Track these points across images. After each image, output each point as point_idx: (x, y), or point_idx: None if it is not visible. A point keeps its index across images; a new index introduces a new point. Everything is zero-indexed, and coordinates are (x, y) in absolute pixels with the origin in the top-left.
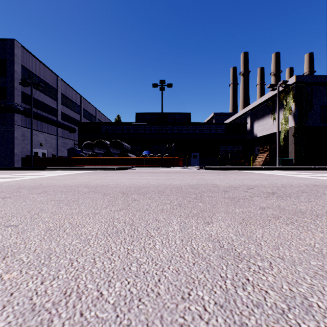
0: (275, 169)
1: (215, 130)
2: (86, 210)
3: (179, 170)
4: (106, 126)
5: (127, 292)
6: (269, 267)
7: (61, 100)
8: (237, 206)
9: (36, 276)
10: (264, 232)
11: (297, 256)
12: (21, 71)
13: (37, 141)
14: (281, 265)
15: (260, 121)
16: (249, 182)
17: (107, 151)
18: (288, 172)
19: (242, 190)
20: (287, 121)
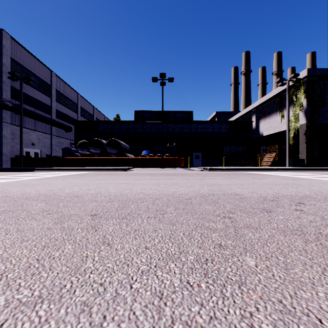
0: (288, 171)
1: (218, 128)
2: None
3: (181, 171)
4: (103, 125)
5: None
6: None
7: (55, 97)
8: None
9: None
10: None
11: None
12: (11, 64)
13: (28, 140)
14: None
15: (267, 119)
16: (280, 189)
17: (103, 151)
18: (307, 174)
19: (293, 208)
20: (298, 119)
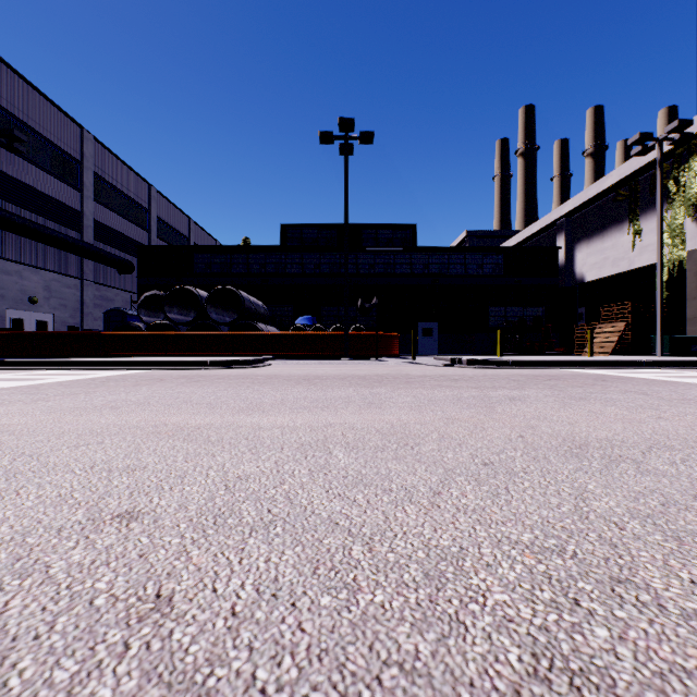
0: (683, 367)
1: (478, 265)
2: None
3: (396, 369)
4: (206, 257)
5: None
6: None
7: (92, 191)
8: None
9: None
10: None
11: None
12: None
13: (19, 291)
14: None
15: (595, 242)
16: None
17: (202, 316)
18: None
19: None
20: (681, 237)
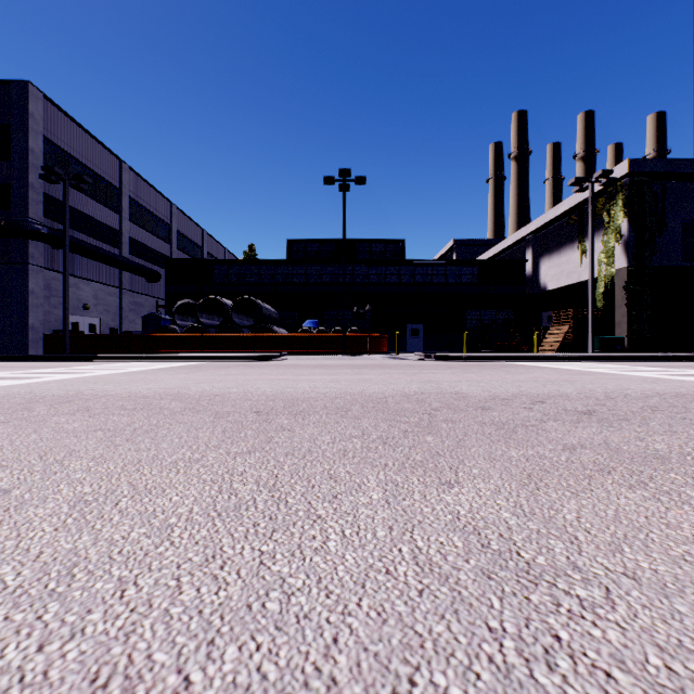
0: (587, 360)
1: (457, 275)
2: (171, 453)
3: (381, 361)
4: (224, 269)
5: (253, 676)
6: (606, 602)
7: (128, 213)
8: (513, 444)
9: (28, 627)
10: (581, 508)
11: (669, 570)
12: (44, 149)
13: (77, 300)
14: (635, 598)
15: (554, 257)
16: (533, 387)
17: (227, 321)
18: (615, 366)
19: (521, 407)
20: (612, 258)
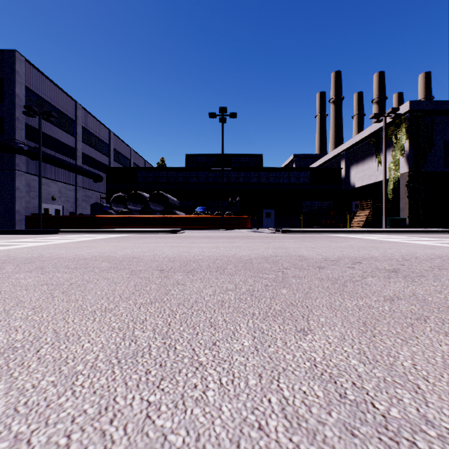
0: (382, 233)
1: (296, 177)
2: (92, 304)
3: (247, 234)
4: (144, 173)
5: None
6: None
7: (81, 137)
8: (346, 295)
9: None
10: (414, 355)
11: None
12: (25, 95)
13: (47, 194)
14: None
15: (360, 165)
16: (351, 252)
17: (146, 207)
18: (402, 237)
19: (346, 266)
20: (398, 166)
